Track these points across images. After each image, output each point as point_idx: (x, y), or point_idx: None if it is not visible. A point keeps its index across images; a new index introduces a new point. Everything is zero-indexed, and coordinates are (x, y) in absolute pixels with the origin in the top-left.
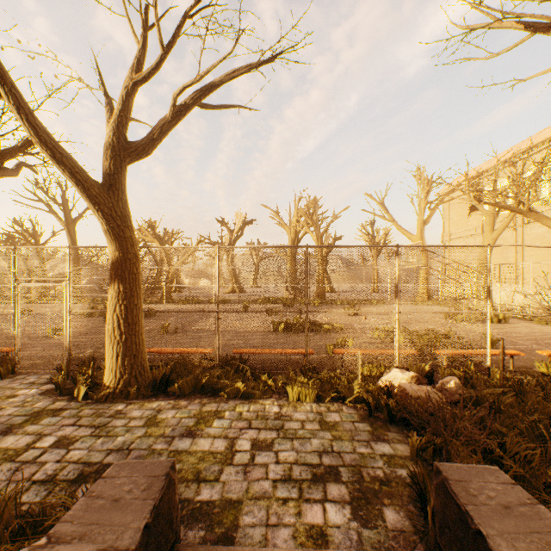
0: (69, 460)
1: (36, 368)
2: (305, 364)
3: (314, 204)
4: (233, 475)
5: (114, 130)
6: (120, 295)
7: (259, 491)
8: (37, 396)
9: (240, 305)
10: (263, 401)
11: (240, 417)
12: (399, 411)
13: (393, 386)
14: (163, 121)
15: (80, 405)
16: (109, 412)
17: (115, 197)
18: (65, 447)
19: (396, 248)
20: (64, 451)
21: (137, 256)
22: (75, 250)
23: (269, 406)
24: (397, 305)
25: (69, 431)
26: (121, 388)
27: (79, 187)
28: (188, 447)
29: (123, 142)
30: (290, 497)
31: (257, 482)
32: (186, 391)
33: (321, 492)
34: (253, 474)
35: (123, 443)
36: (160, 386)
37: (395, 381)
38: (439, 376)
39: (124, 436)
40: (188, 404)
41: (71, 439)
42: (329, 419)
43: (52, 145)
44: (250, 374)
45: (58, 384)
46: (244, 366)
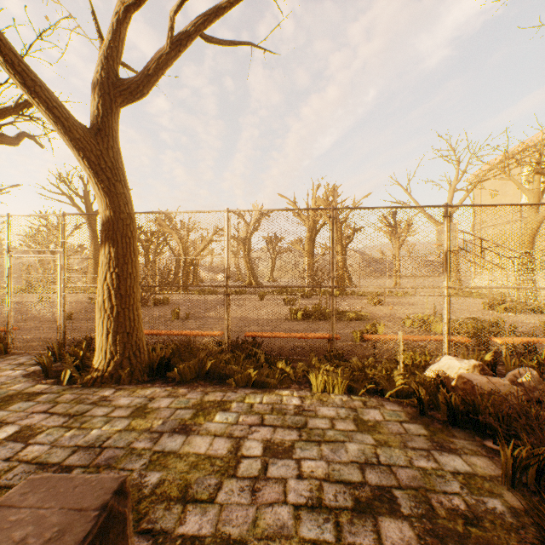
0: (21, 458)
1: (29, 349)
2: (330, 350)
3: (333, 191)
4: (236, 494)
5: (102, 64)
6: (111, 262)
7: (273, 524)
8: (19, 378)
9: (253, 278)
10: (280, 392)
11: (250, 411)
12: (466, 409)
13: (447, 378)
14: (160, 53)
15: (62, 390)
16: (92, 399)
17: (105, 144)
18: (23, 440)
19: (444, 208)
20: (20, 446)
21: (132, 218)
22: (96, 242)
23: (288, 398)
24: (445, 278)
25: (36, 420)
26: (112, 371)
27: (59, 126)
28: (178, 447)
29: (113, 79)
30: (322, 539)
31: (271, 509)
32: (188, 377)
33: (372, 534)
34: (264, 495)
35: (96, 439)
36: (158, 370)
37: (450, 372)
38: (499, 369)
39: (101, 428)
40: (187, 392)
41: (36, 430)
42: (367, 417)
43: (22, 69)
44: (264, 360)
45: (43, 365)
46: (258, 350)
